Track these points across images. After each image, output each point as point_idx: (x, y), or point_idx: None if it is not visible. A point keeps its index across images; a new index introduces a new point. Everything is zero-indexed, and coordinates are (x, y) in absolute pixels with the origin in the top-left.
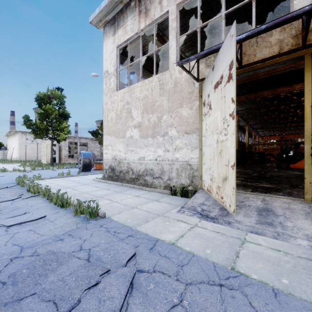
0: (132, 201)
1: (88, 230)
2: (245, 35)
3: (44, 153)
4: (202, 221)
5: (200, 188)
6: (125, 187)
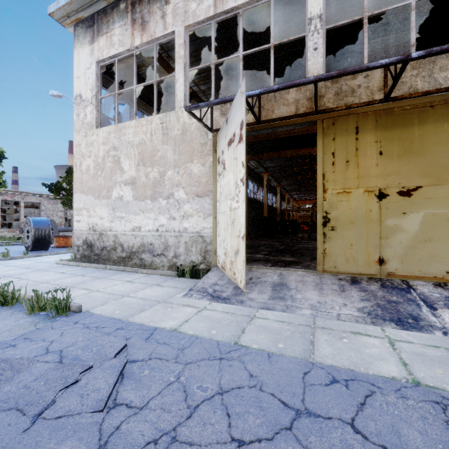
0: (122, 288)
1: (56, 330)
2: (258, 92)
3: None
4: (212, 303)
5: (214, 266)
6: (111, 271)
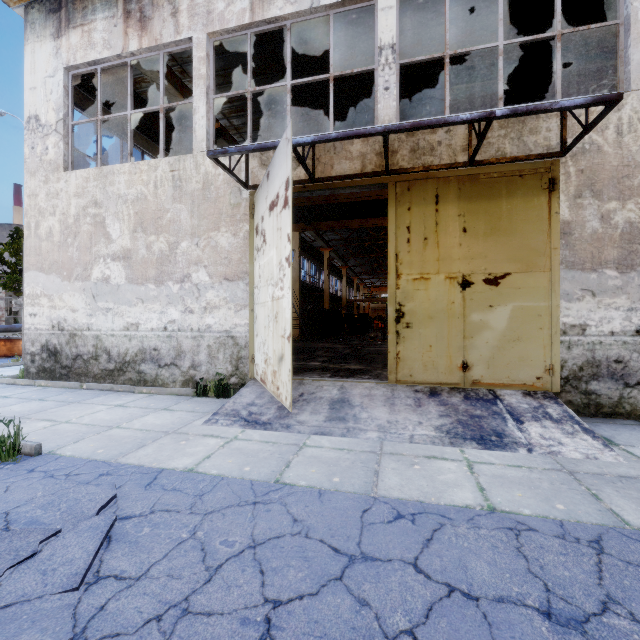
0: (108, 416)
1: None
2: (311, 140)
3: None
4: (247, 431)
5: (251, 379)
6: (89, 392)
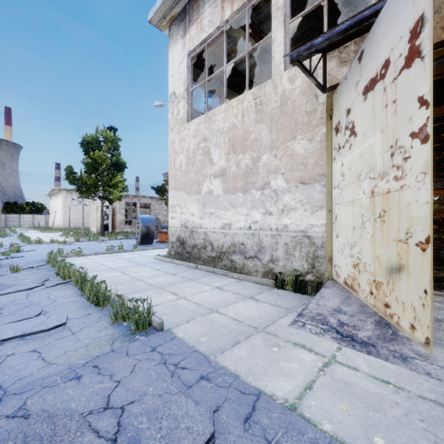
0: (210, 298)
1: (129, 358)
2: None
3: (94, 218)
4: (344, 349)
5: (327, 279)
6: (200, 272)
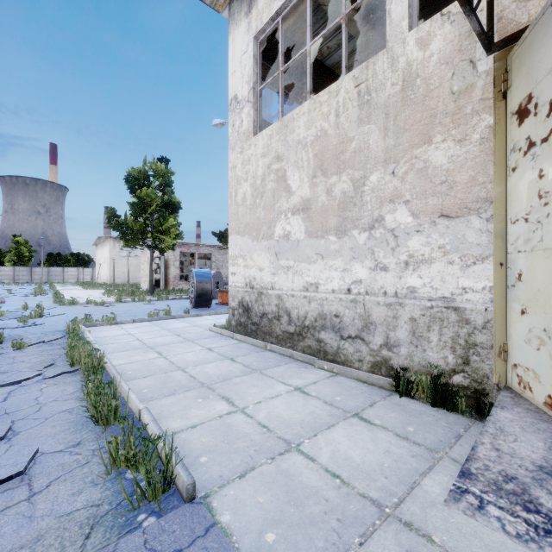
0: (286, 412)
1: None
2: None
3: (144, 272)
4: None
5: (496, 386)
6: (272, 355)
